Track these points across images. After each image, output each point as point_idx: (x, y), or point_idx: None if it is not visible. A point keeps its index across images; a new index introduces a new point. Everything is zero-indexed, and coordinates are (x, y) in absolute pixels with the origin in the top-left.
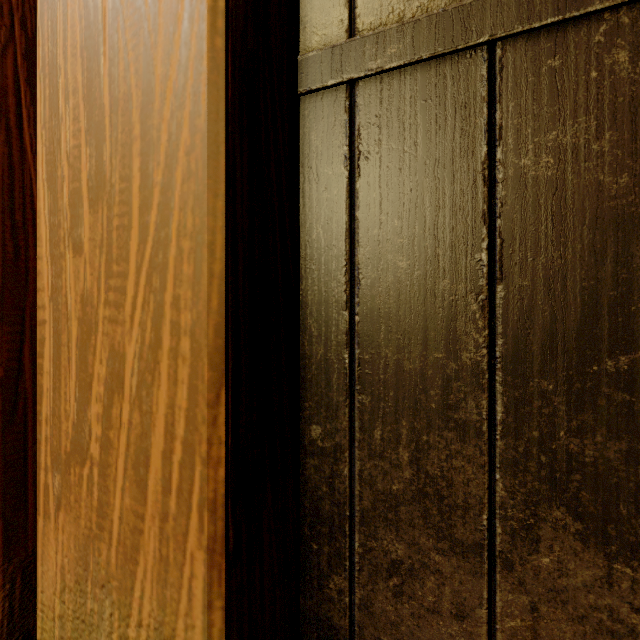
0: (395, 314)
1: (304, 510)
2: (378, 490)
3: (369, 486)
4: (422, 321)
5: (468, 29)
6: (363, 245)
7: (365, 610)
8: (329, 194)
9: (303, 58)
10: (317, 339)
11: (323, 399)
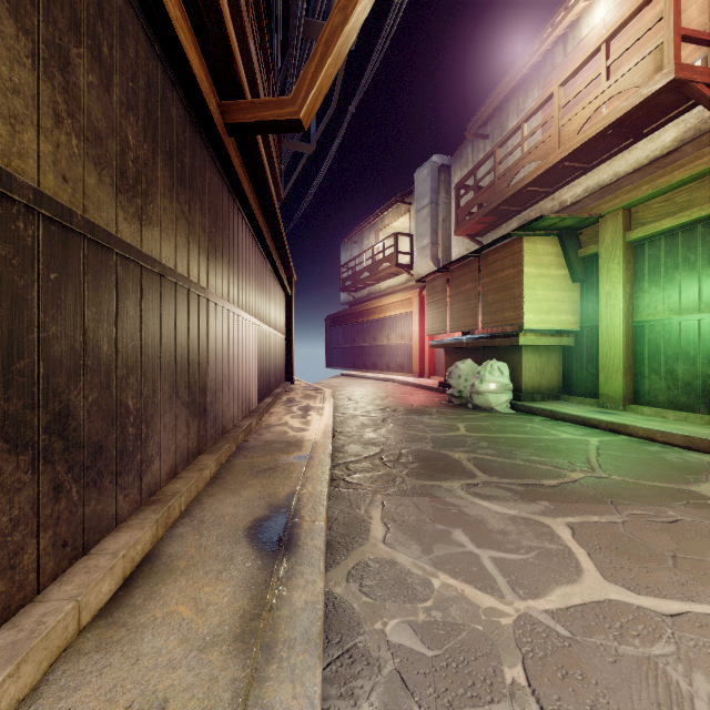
0: None
1: None
2: None
3: None
4: None
5: None
6: None
7: None
8: None
9: None
10: None
11: None
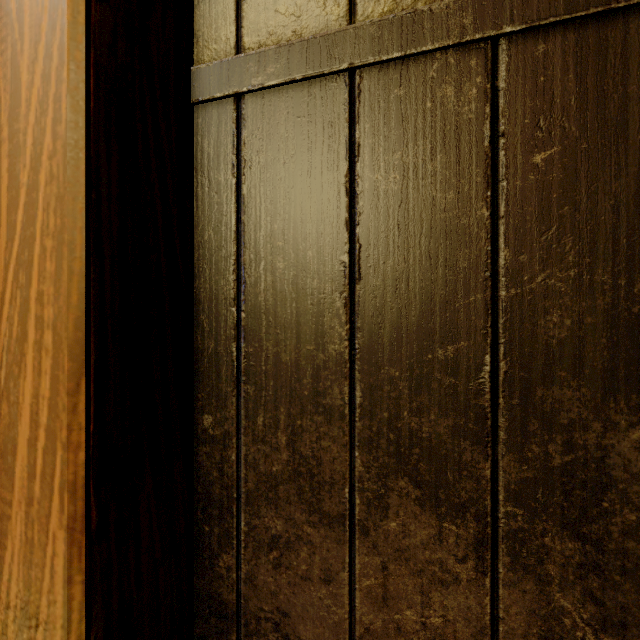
0: (275, 310)
1: (197, 495)
2: (261, 472)
3: (253, 469)
4: (297, 317)
5: (332, 56)
6: (248, 247)
7: (250, 583)
8: (219, 198)
9: (195, 70)
10: (209, 334)
11: (214, 390)
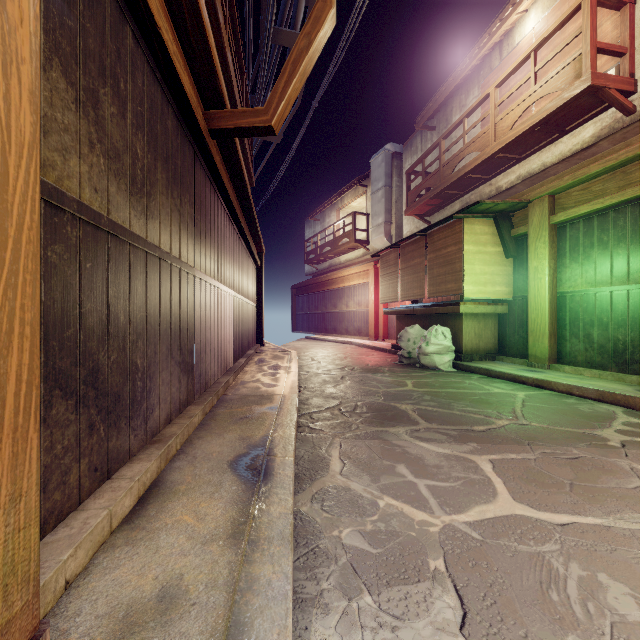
0: None
1: None
2: None
3: None
4: None
5: None
6: None
7: None
8: None
9: None
10: None
11: None
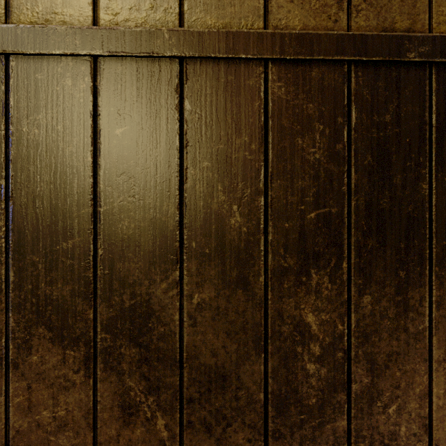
0: None
1: None
2: None
3: None
4: None
5: None
6: None
7: None
8: None
9: None
10: None
11: None
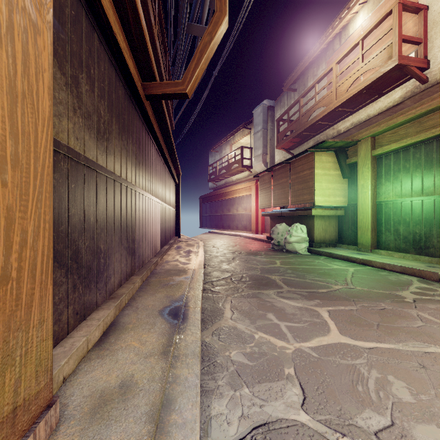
0: None
1: None
2: None
3: None
4: None
5: None
6: None
7: None
8: None
9: None
10: None
11: None
